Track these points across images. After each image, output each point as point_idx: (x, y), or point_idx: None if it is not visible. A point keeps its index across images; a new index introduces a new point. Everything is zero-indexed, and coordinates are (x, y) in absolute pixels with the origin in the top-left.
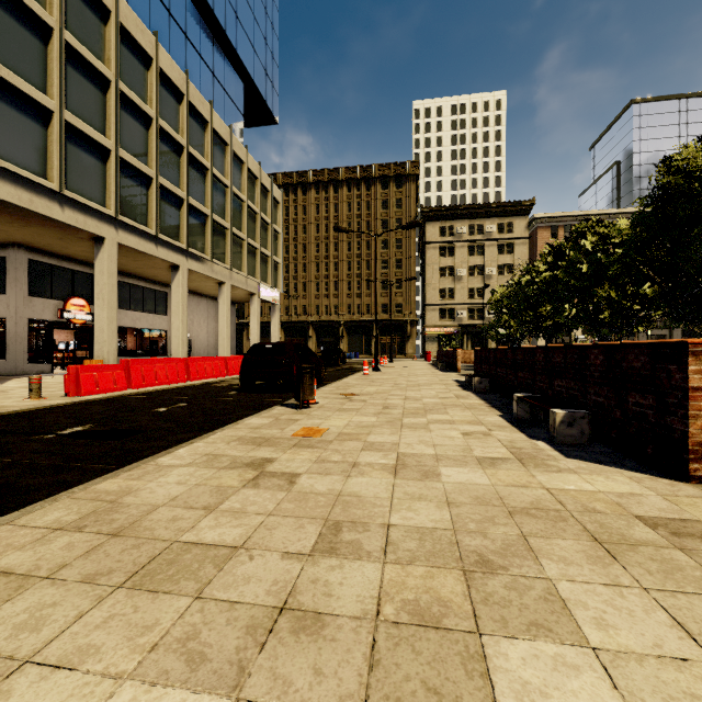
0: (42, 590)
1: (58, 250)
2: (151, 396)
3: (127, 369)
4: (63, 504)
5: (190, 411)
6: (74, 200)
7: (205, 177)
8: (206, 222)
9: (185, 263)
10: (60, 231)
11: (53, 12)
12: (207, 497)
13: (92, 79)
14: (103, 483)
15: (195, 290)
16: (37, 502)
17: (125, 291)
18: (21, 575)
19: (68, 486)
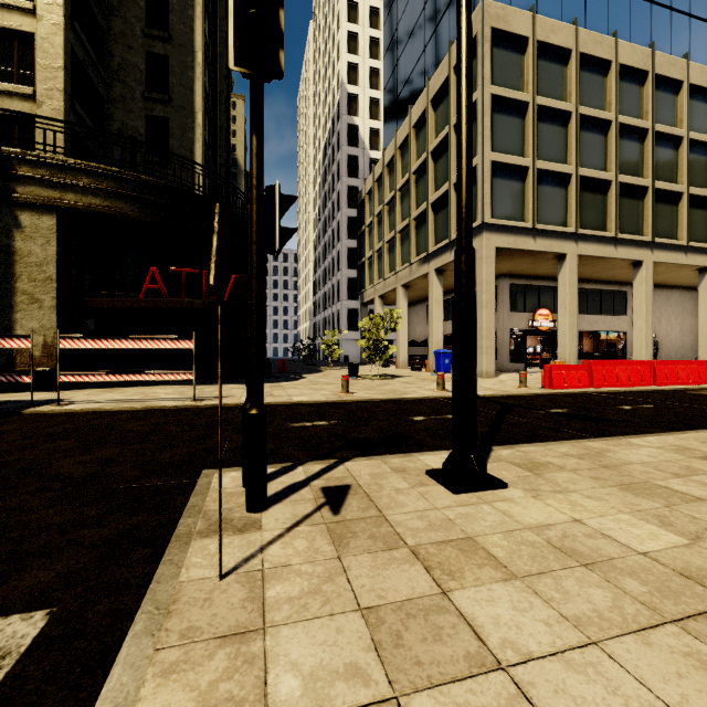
0: (570, 474)
1: (529, 272)
2: (613, 395)
3: (589, 369)
4: (566, 446)
5: (657, 412)
6: (542, 230)
7: (677, 148)
8: (678, 201)
9: (649, 257)
10: (532, 258)
11: (528, 90)
12: (676, 469)
13: (556, 121)
14: (588, 442)
15: (663, 282)
16: (552, 442)
17: (582, 296)
18: (558, 466)
19: (565, 440)
